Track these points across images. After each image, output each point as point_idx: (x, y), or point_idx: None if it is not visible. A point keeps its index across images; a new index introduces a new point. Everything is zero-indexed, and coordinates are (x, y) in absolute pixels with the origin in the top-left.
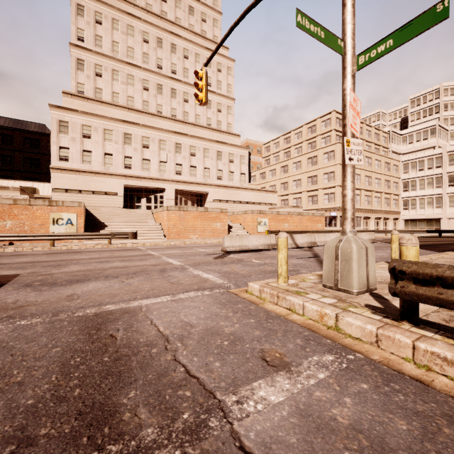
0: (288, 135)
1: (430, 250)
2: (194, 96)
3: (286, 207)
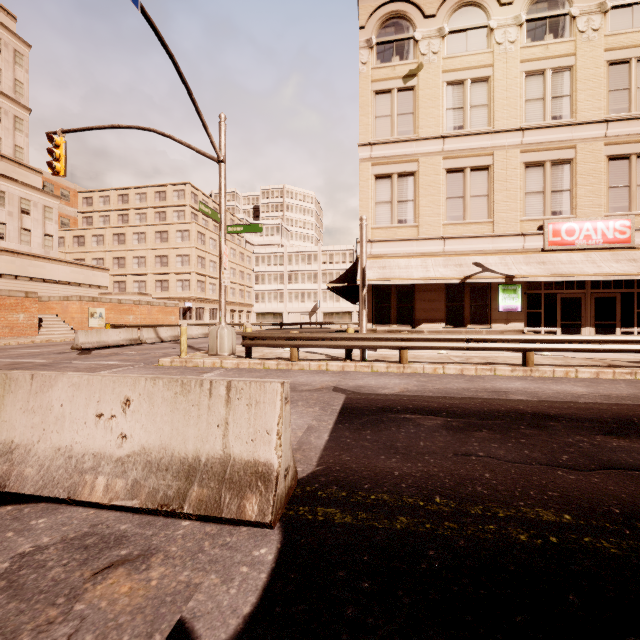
0: (125, 192)
1: None
2: None
3: (129, 294)
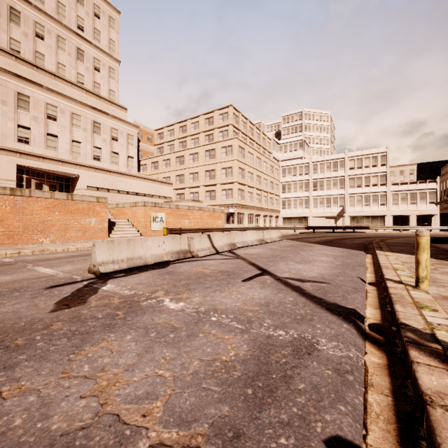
0: (184, 124)
1: (349, 249)
2: (54, 35)
3: (185, 201)
